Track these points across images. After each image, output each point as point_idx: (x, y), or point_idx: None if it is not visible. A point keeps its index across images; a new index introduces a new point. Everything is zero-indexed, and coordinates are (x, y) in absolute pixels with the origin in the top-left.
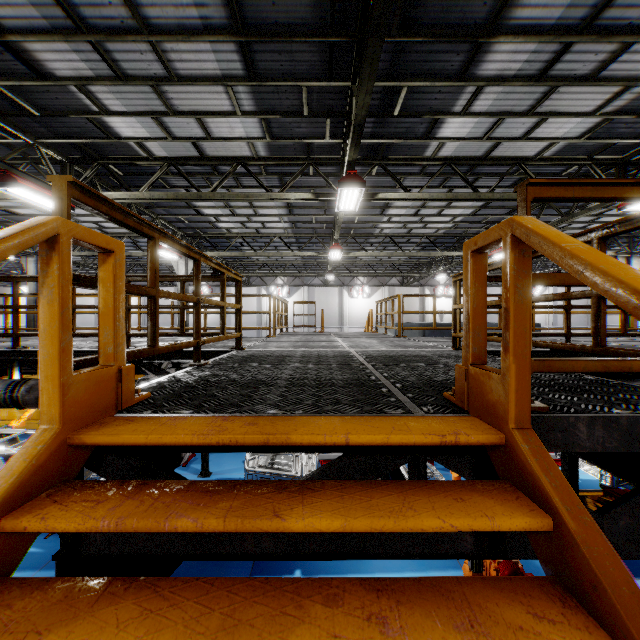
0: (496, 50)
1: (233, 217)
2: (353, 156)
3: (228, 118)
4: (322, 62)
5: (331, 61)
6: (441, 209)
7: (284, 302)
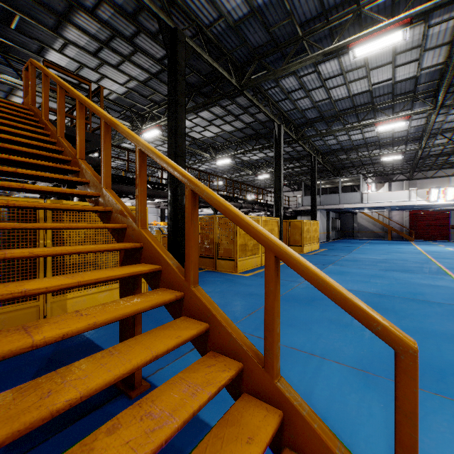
0: (70, 29)
1: None
2: None
3: None
4: None
5: None
6: None
7: None
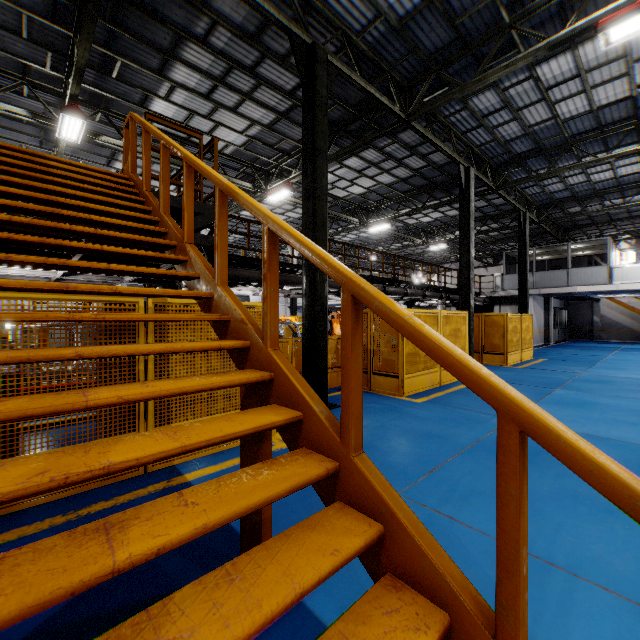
0: (178, 68)
1: None
2: (75, 91)
3: None
4: (46, 7)
5: (55, 11)
6: None
7: None
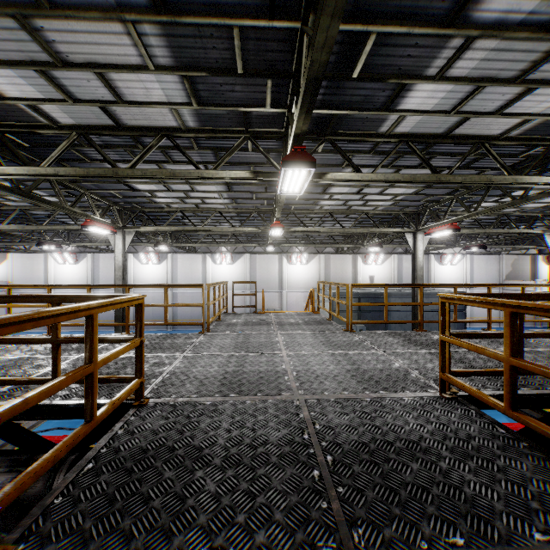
0: None
1: (169, 192)
2: (302, 127)
3: (139, 75)
4: None
5: None
6: (384, 188)
7: (222, 284)
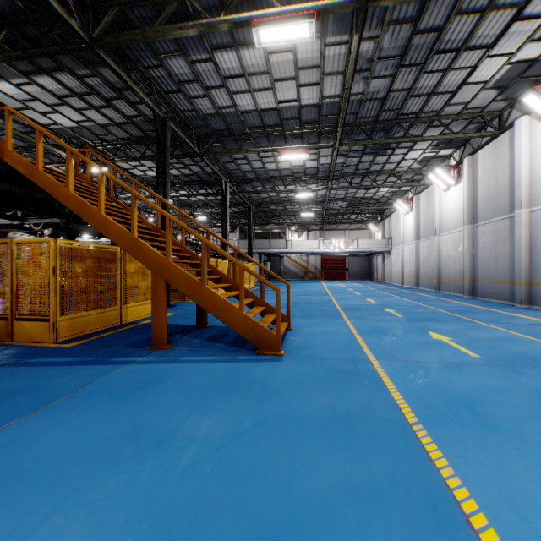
0: (46, 78)
1: None
2: None
3: None
4: None
5: None
6: None
7: None
